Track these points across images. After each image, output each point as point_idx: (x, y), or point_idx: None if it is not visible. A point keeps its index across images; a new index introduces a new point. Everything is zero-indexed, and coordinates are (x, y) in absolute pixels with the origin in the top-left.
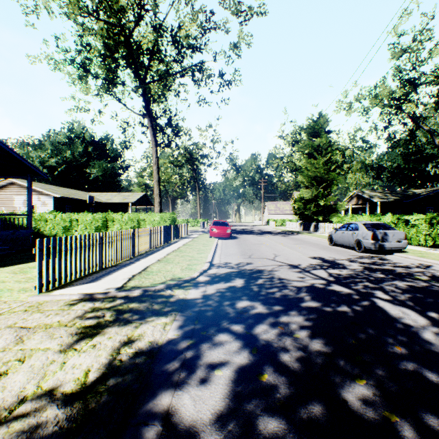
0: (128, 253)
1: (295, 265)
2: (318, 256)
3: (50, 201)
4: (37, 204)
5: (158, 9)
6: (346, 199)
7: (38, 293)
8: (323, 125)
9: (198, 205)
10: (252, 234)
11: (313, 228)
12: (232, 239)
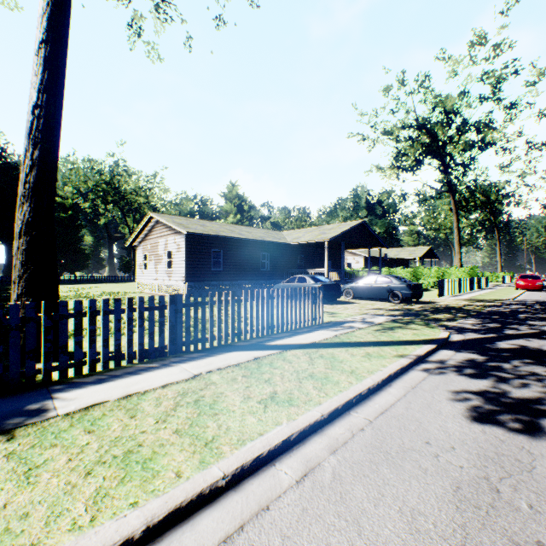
0: (454, 291)
1: None
2: None
3: (361, 260)
4: (352, 262)
5: (466, 126)
6: None
7: (437, 297)
8: None
9: (497, 255)
10: None
11: None
12: (543, 292)
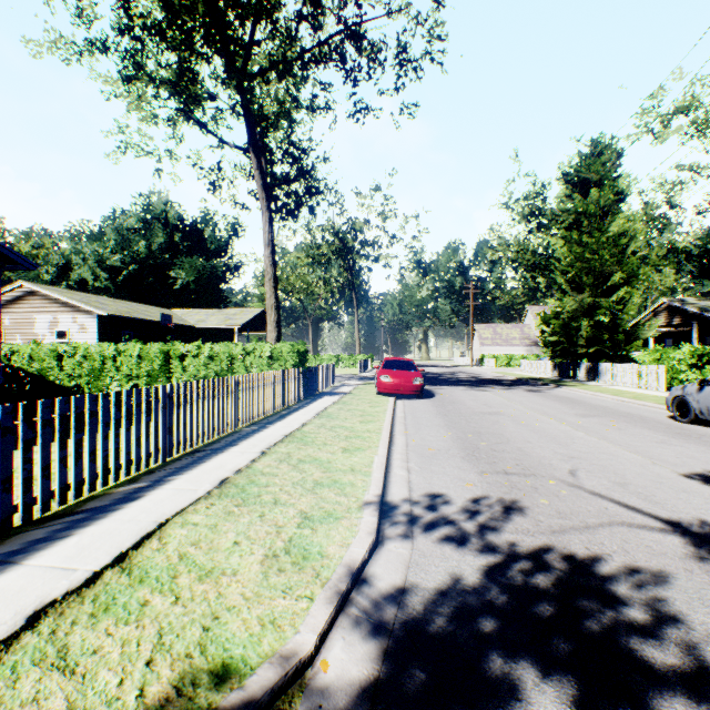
0: (149, 452)
1: (700, 532)
2: (708, 469)
3: (92, 323)
4: (71, 329)
5: None
6: (642, 315)
7: None
8: (606, 166)
9: (356, 330)
10: (460, 385)
11: (584, 372)
12: (425, 399)
